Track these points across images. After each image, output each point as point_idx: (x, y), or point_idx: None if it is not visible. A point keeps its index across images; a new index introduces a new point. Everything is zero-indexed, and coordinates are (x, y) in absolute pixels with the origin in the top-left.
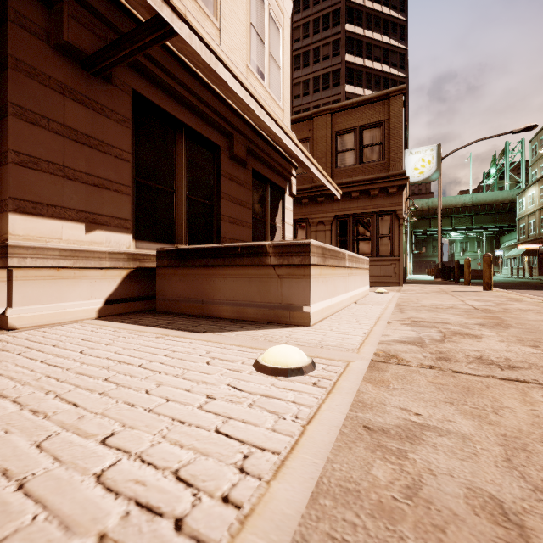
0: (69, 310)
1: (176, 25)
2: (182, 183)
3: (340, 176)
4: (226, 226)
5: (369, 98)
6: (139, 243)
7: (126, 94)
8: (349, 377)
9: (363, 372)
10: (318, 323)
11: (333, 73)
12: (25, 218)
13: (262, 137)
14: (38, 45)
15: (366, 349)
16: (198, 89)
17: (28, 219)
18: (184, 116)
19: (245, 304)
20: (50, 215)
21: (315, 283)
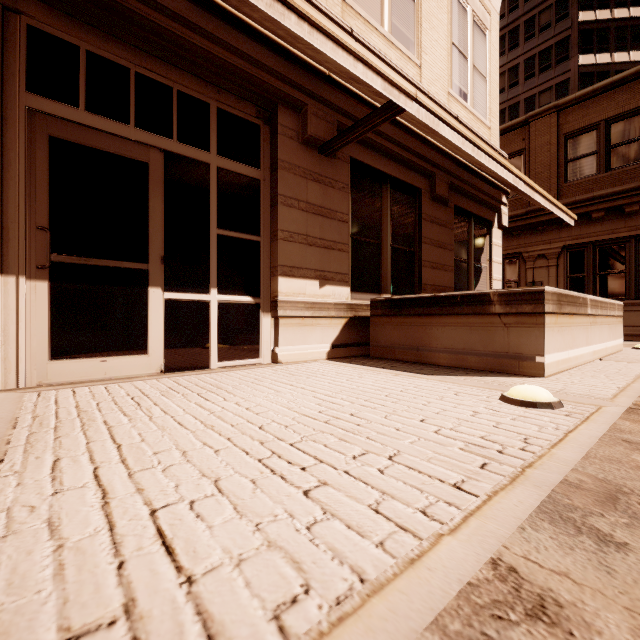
0: (310, 352)
1: (408, 106)
2: (387, 234)
3: (572, 193)
4: (427, 272)
5: (622, 78)
6: (353, 295)
7: (345, 163)
8: (603, 415)
9: (619, 414)
10: (553, 376)
11: (556, 45)
12: (286, 279)
13: (466, 168)
14: (293, 145)
15: (621, 400)
16: (402, 138)
17: (287, 280)
18: (389, 168)
19: (465, 352)
20: (299, 275)
21: (549, 333)
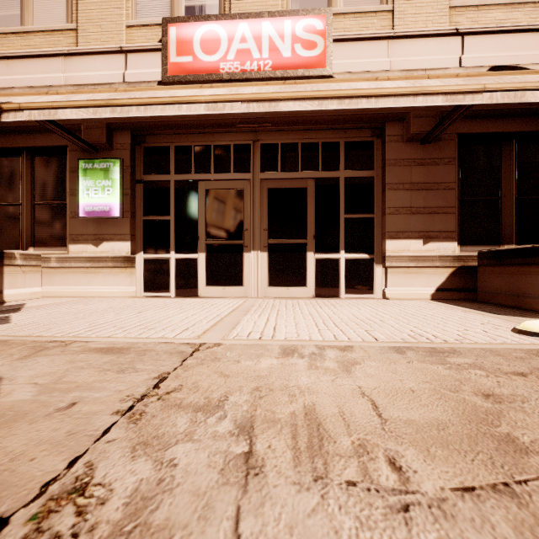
0: (414, 292)
1: (476, 100)
2: (510, 188)
3: None
4: None
5: None
6: (463, 248)
7: (452, 141)
8: None
9: None
10: None
11: None
12: (392, 241)
13: None
14: (398, 146)
15: None
16: None
17: (393, 241)
18: (511, 126)
19: None
20: (403, 237)
21: None
